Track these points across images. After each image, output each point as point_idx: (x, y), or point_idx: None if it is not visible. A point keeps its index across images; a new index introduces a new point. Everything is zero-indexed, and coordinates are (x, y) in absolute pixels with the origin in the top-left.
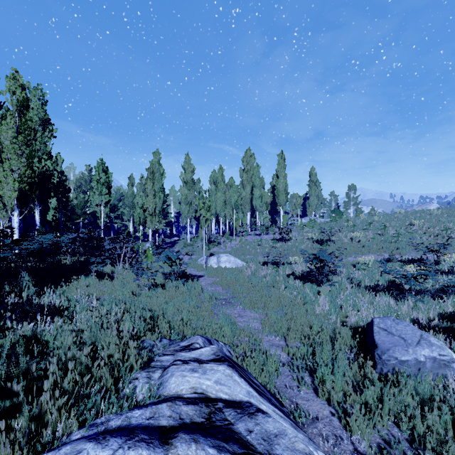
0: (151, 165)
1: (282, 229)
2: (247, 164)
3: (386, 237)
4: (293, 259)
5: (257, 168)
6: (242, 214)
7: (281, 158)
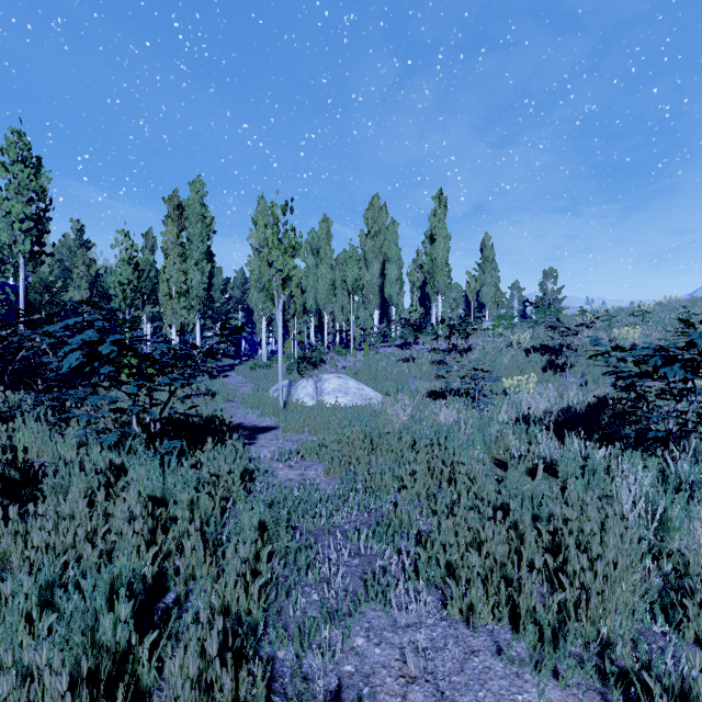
0: (175, 191)
1: (454, 327)
2: (374, 223)
3: None
4: (513, 381)
5: (392, 226)
6: (364, 312)
7: (439, 203)
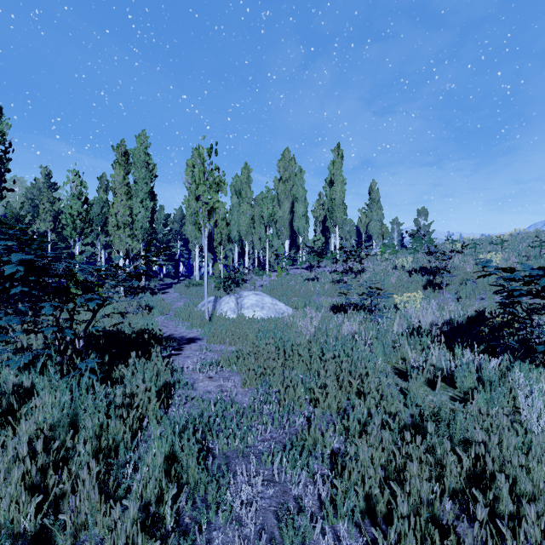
0: (122, 141)
1: (350, 253)
2: (285, 171)
3: (544, 260)
4: (403, 297)
5: (299, 173)
6: (277, 241)
7: (337, 155)
